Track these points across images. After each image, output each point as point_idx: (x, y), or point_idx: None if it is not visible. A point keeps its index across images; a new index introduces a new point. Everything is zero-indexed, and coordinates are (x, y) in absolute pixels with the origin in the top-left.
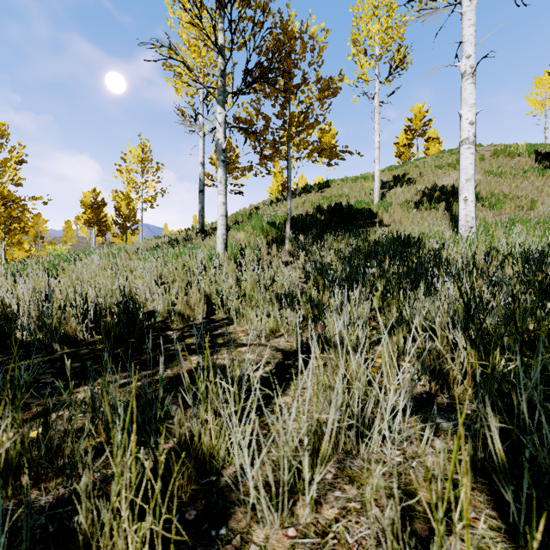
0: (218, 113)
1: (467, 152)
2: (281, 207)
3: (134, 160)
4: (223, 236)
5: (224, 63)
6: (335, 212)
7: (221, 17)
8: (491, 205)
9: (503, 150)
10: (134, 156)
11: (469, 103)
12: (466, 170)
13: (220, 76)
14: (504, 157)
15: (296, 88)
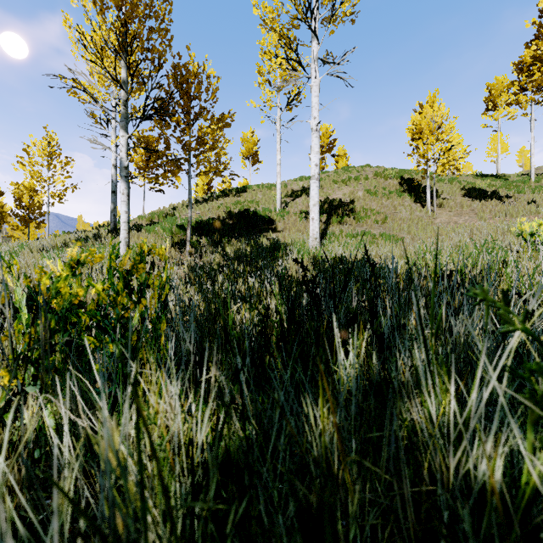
0: (121, 135)
1: (313, 185)
2: (197, 209)
3: (39, 153)
4: (125, 240)
5: (127, 94)
6: (241, 218)
7: (124, 55)
8: (358, 218)
9: (381, 173)
10: (39, 149)
11: (315, 151)
12: (313, 198)
13: (123, 104)
14: (381, 179)
15: (195, 118)
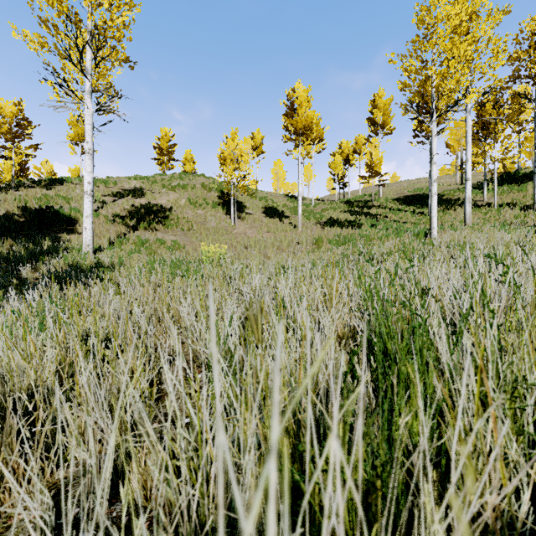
0: None
1: (86, 200)
2: None
3: None
4: None
5: None
6: (35, 216)
7: None
8: (167, 225)
9: (207, 185)
10: None
11: (88, 170)
12: (86, 210)
13: None
14: (206, 190)
15: None
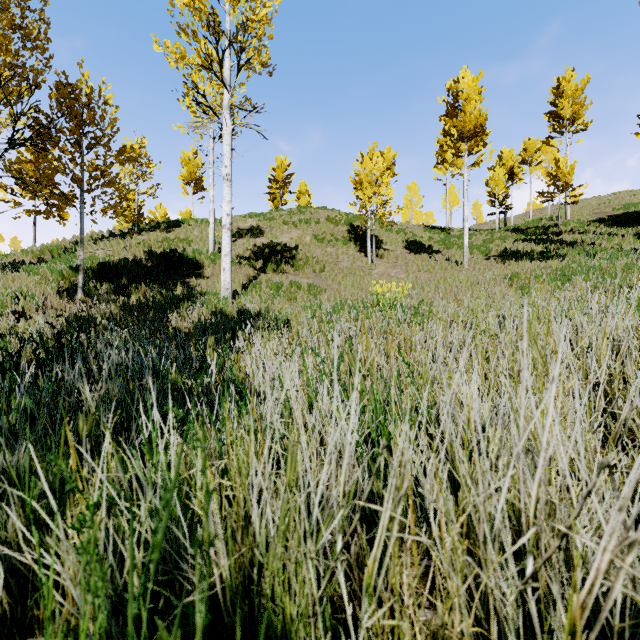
0: None
1: (225, 235)
2: (108, 246)
3: None
4: None
5: None
6: (162, 260)
7: None
8: (297, 266)
9: (333, 218)
10: None
11: (226, 200)
12: (224, 248)
13: None
14: (332, 224)
15: (89, 147)
